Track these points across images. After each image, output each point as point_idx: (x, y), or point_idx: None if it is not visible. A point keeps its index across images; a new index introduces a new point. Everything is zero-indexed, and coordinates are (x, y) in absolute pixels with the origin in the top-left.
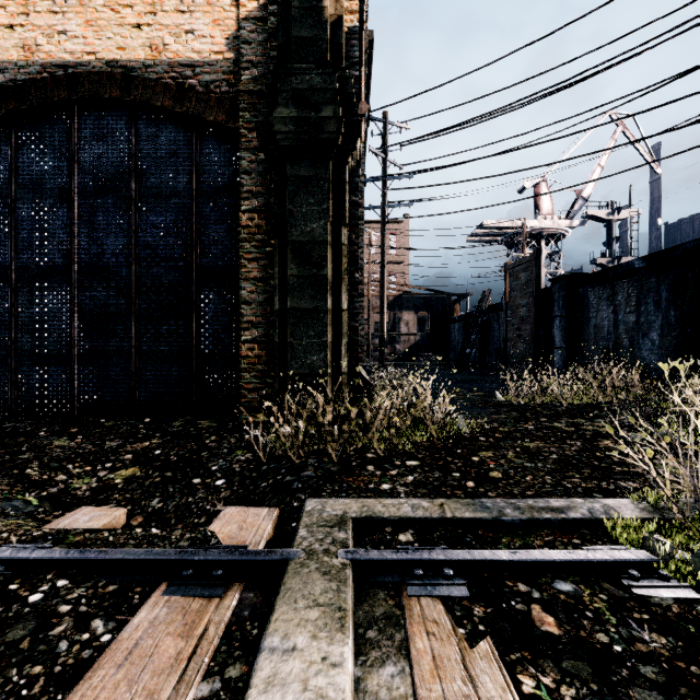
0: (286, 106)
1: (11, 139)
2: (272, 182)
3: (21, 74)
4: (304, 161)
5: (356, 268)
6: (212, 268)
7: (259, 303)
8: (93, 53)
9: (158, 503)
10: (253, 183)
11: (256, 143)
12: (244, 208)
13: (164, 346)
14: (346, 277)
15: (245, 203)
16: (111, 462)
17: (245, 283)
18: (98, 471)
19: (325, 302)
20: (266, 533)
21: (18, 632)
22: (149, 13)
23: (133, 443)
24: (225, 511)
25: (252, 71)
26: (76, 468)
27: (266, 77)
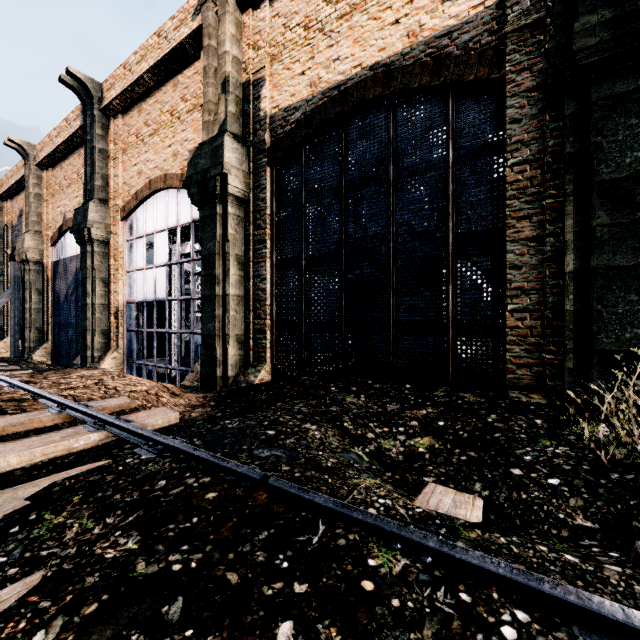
0: (592, 12)
1: (302, 159)
2: (552, 121)
3: (309, 107)
4: (620, 73)
5: None
6: (470, 234)
7: (532, 266)
8: (359, 65)
9: (481, 489)
10: (523, 130)
11: (527, 84)
12: (511, 162)
13: (419, 316)
14: None
15: (513, 156)
16: (401, 426)
17: (513, 246)
18: (396, 435)
19: None
20: None
21: None
22: (406, 4)
23: (410, 409)
24: None
25: (521, 4)
26: (376, 427)
27: None
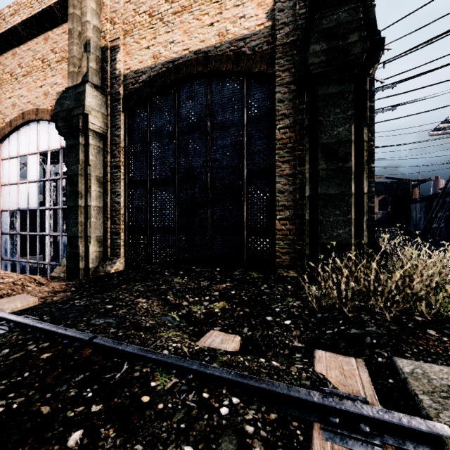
0: (317, 43)
1: (148, 109)
2: (300, 104)
3: (152, 72)
4: (331, 81)
5: (371, 159)
6: (256, 170)
7: (290, 192)
8: (187, 49)
9: (247, 331)
10: (285, 108)
11: (287, 79)
12: (279, 126)
13: (226, 222)
14: (366, 167)
15: (280, 123)
16: (207, 296)
17: (280, 179)
18: (203, 302)
19: (349, 188)
20: (372, 386)
21: (227, 445)
22: (217, 14)
23: (216, 284)
24: (318, 354)
25: (284, 29)
26: (190, 298)
27: (301, 27)
